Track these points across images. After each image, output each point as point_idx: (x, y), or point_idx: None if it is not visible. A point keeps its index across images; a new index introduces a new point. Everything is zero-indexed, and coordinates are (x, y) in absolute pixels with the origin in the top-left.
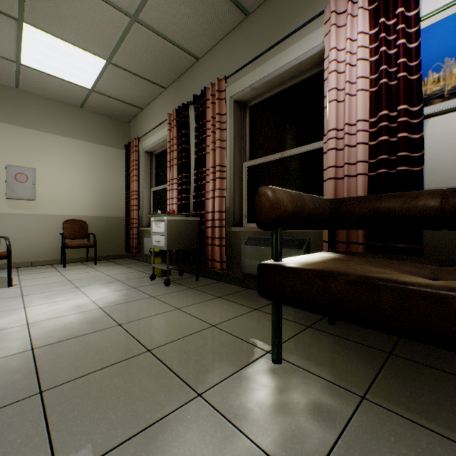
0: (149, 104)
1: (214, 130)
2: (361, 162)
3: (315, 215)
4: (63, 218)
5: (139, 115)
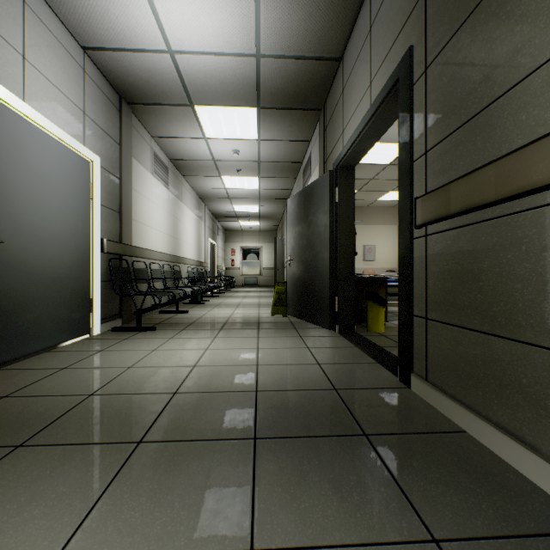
0: None
1: None
2: None
3: None
4: (384, 269)
5: None
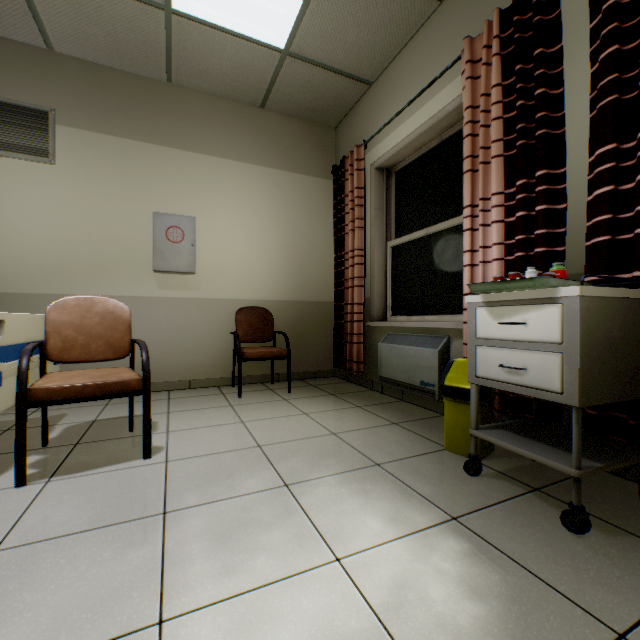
0: (388, 66)
1: None
2: None
3: None
4: (234, 304)
5: (360, 103)
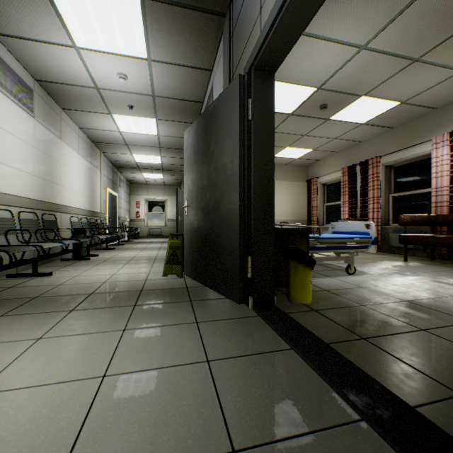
0: (324, 158)
1: (373, 180)
2: (445, 202)
3: (420, 222)
4: (278, 221)
5: (315, 163)
